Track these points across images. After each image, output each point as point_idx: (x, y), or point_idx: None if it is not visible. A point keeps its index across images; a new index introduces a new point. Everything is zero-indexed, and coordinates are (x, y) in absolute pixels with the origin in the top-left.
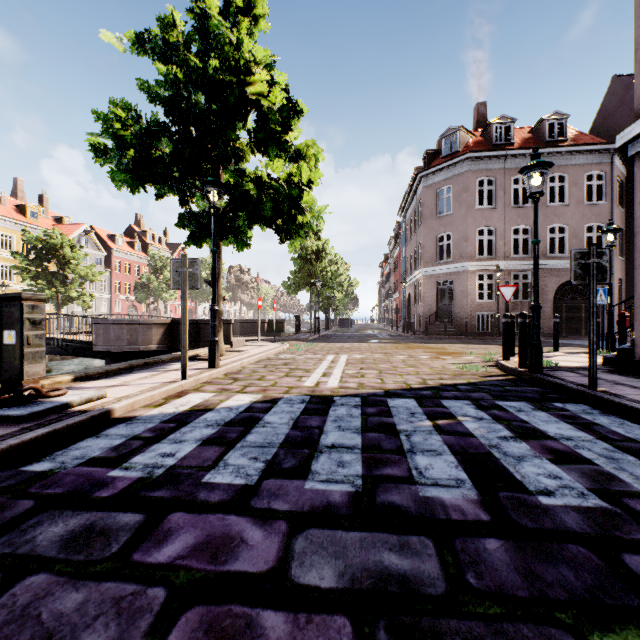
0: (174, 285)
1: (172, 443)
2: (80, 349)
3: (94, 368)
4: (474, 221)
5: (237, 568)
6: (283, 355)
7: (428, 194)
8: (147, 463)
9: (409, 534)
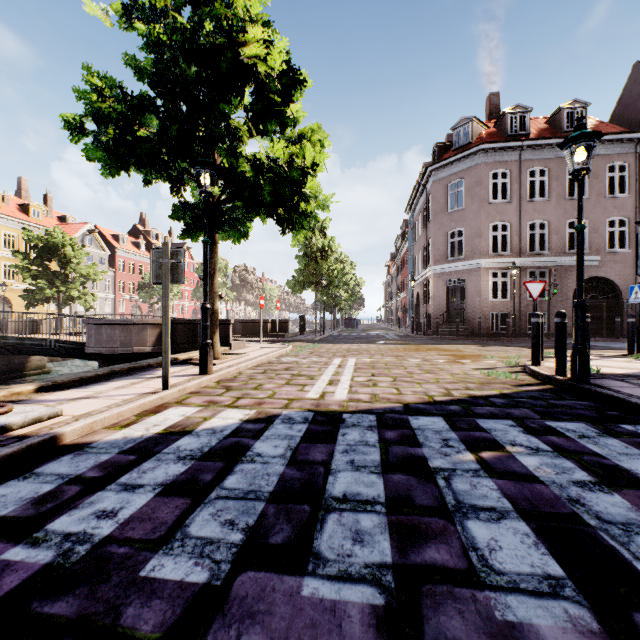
0: (155, 279)
1: (121, 491)
2: (74, 350)
3: (67, 375)
4: (488, 216)
5: None
6: (285, 358)
7: (438, 188)
8: (70, 532)
9: None
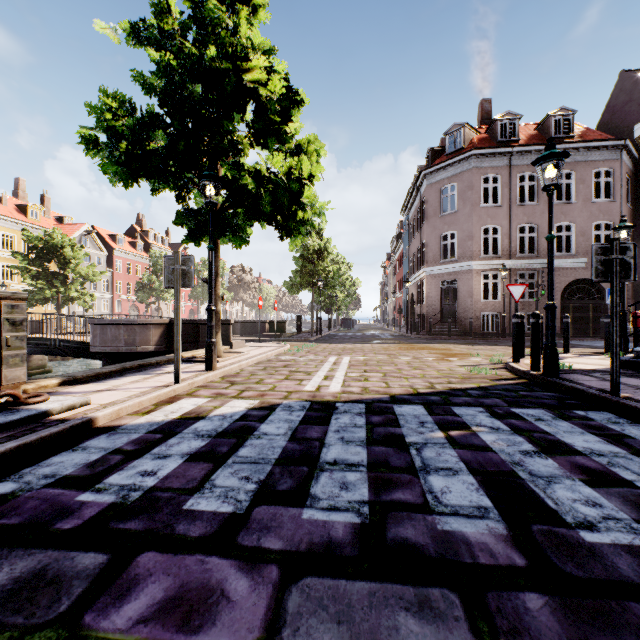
0: (167, 283)
1: (155, 458)
2: (78, 350)
3: (84, 371)
4: (479, 219)
5: (213, 638)
6: (284, 356)
7: (432, 192)
8: (123, 484)
9: (429, 586)
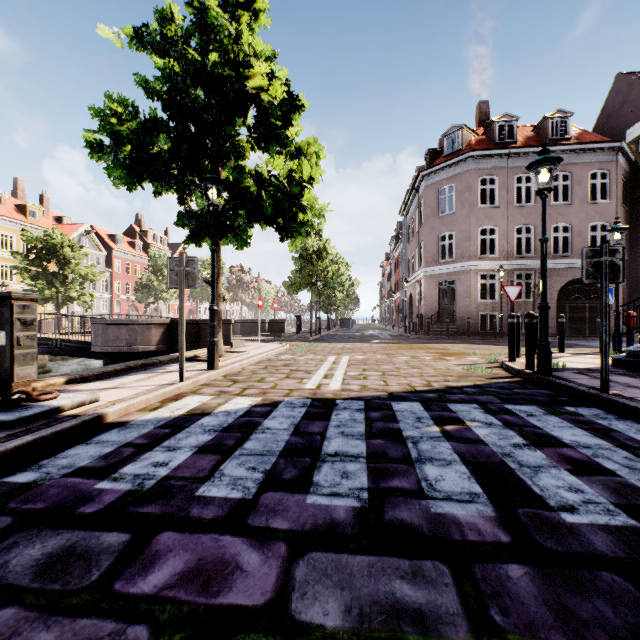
0: (171, 284)
1: (166, 451)
2: (79, 349)
3: (90, 370)
4: (476, 220)
5: (230, 601)
6: (284, 356)
7: (430, 193)
8: (138, 473)
9: (422, 558)
